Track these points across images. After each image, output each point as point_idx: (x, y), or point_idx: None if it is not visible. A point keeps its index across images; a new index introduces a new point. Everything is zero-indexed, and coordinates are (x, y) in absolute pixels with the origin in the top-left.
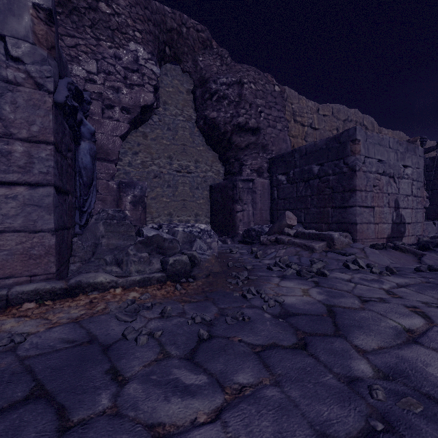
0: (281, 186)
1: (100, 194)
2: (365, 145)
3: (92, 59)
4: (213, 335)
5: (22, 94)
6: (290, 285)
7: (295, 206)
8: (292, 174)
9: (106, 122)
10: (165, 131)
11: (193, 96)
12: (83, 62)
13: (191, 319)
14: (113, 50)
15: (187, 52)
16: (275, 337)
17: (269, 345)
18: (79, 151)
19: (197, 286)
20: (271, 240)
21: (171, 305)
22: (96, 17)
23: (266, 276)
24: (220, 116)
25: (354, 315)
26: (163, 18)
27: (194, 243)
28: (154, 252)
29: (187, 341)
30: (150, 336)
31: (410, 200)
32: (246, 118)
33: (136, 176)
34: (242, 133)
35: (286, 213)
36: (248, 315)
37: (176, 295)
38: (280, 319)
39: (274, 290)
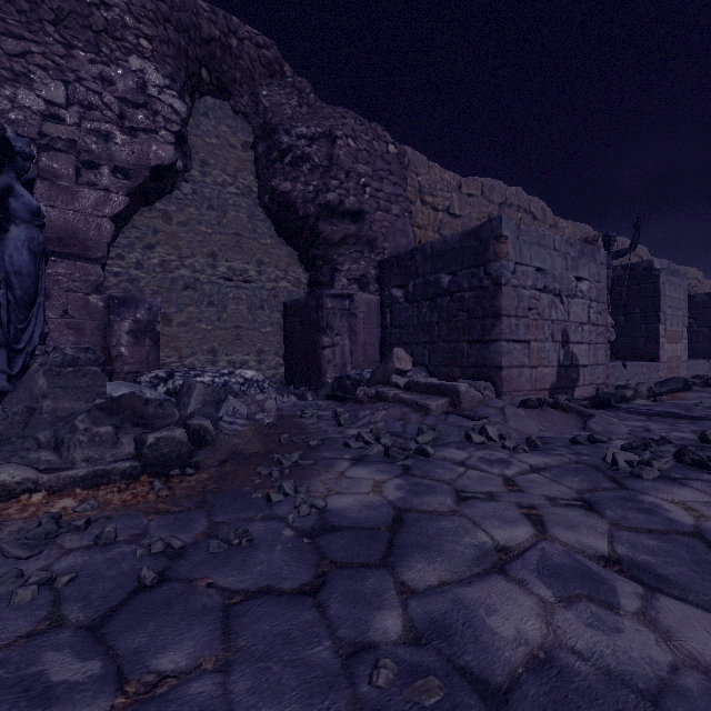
0: (396, 306)
1: (72, 318)
2: (515, 245)
3: (55, 79)
4: (171, 575)
5: None
6: (361, 475)
7: (416, 338)
8: (412, 287)
9: (83, 191)
10: (204, 210)
11: (254, 154)
12: (39, 84)
13: (148, 546)
14: (99, 67)
15: (241, 80)
16: (277, 573)
17: (257, 591)
18: (5, 243)
19: (197, 482)
20: (369, 395)
21: (128, 521)
22: (64, 7)
23: (332, 458)
24: (296, 190)
25: (430, 525)
26: (195, 20)
27: (224, 403)
28: (128, 424)
29: (113, 592)
30: (49, 585)
31: (587, 331)
32: (341, 195)
33: (151, 285)
34: (335, 218)
35: (394, 350)
36: (253, 535)
37: (149, 501)
38: (304, 540)
39: (327, 485)
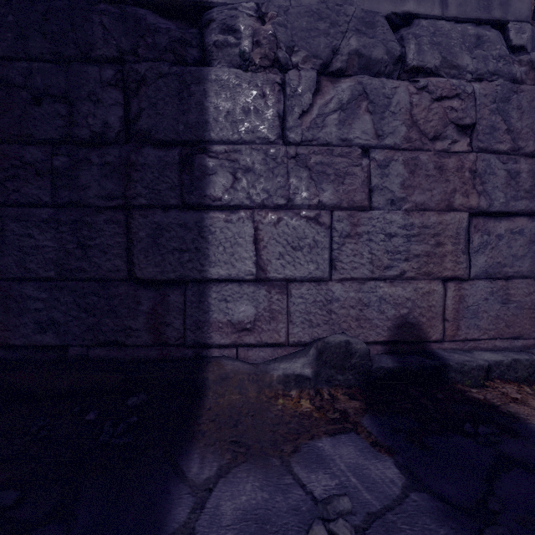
0: None
1: None
2: None
3: None
4: None
5: (522, 94)
6: None
7: None
8: None
9: None
10: None
11: None
12: None
13: None
14: None
15: None
16: None
17: None
18: None
19: None
20: None
21: None
22: None
23: None
24: None
25: None
26: None
27: None
28: None
29: None
30: None
31: None
32: None
33: None
34: None
35: None
36: None
37: None
38: None
39: None
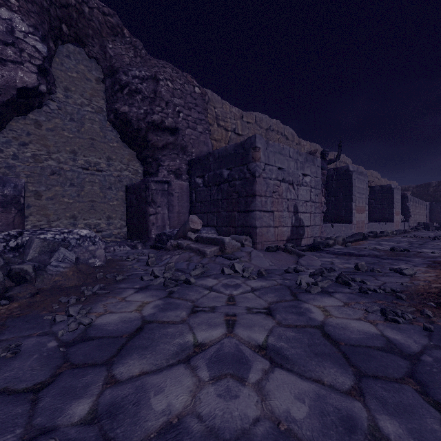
0: (198, 189)
1: None
2: (265, 153)
3: None
4: None
5: None
6: (137, 298)
7: (209, 209)
8: (207, 177)
9: None
10: (67, 121)
11: (104, 86)
12: None
13: None
14: None
15: (93, 35)
16: (19, 377)
17: None
18: None
19: (7, 310)
20: (173, 245)
21: None
22: None
23: (125, 288)
24: (132, 111)
25: (159, 332)
26: None
27: (55, 253)
28: None
29: None
30: None
31: (309, 206)
32: (162, 117)
33: (25, 171)
34: (159, 131)
35: (190, 217)
36: (23, 348)
37: None
38: (60, 349)
39: (107, 307)
